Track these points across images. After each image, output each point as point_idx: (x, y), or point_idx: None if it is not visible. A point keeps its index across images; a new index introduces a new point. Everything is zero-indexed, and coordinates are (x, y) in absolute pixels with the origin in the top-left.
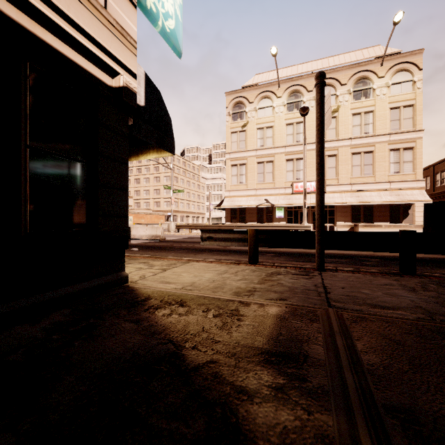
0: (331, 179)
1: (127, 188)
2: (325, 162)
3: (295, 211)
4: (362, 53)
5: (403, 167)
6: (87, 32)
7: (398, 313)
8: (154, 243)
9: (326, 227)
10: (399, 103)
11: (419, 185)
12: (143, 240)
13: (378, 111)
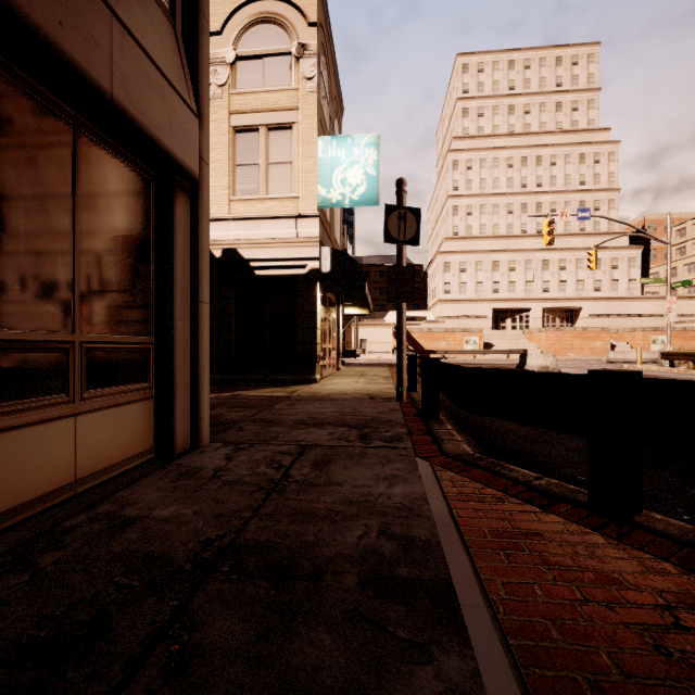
0: None
1: (316, 327)
2: None
3: None
4: None
5: None
6: (287, 258)
7: (283, 406)
8: None
9: None
10: None
11: None
12: None
13: None
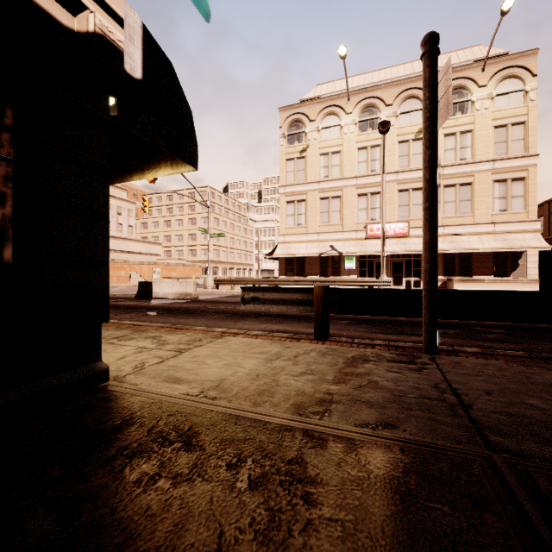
0: (416, 219)
1: (106, 216)
2: (409, 197)
3: (369, 261)
4: (457, 55)
5: (511, 203)
6: None
7: None
8: (181, 304)
9: (410, 281)
10: (506, 120)
11: (533, 227)
12: (168, 300)
13: (478, 131)
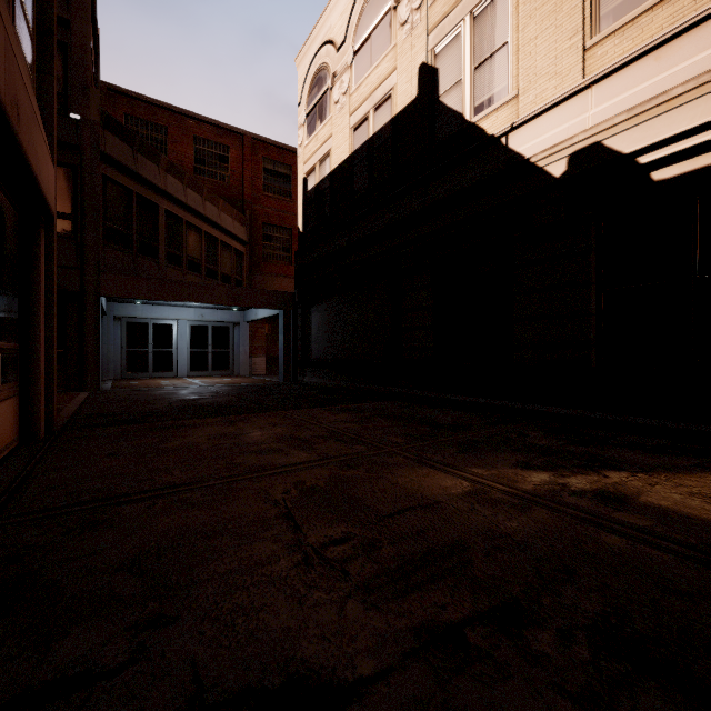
0: None
1: None
2: None
3: None
4: None
5: None
6: None
7: None
8: None
9: None
10: None
11: None
12: None
13: None
